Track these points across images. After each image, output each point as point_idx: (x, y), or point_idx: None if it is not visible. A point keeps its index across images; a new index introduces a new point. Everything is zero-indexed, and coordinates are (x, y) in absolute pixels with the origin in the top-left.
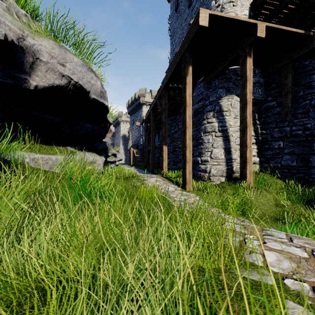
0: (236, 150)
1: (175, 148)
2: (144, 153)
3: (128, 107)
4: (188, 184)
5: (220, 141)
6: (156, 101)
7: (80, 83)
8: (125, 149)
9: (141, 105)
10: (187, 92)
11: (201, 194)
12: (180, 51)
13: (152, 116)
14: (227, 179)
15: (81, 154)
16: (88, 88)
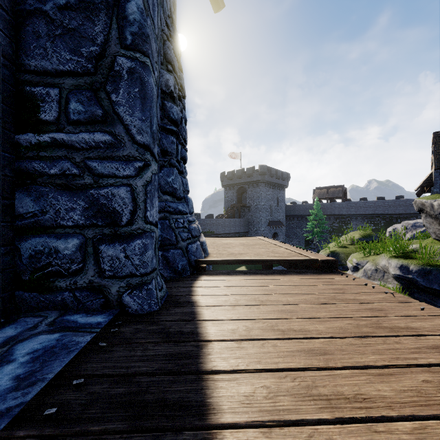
0: None
1: None
2: None
3: None
4: None
5: None
6: None
7: None
8: None
9: None
10: None
11: None
12: None
13: None
14: None
15: None
16: None
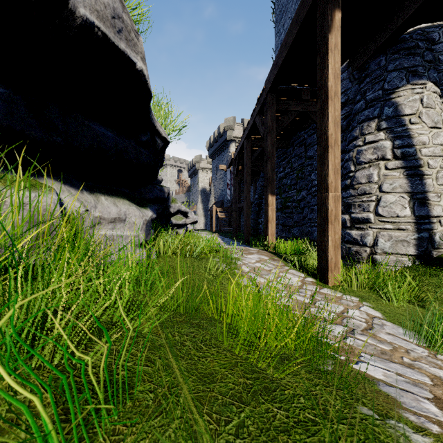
0: (440, 198)
1: (286, 202)
2: (233, 213)
3: (209, 148)
4: (333, 271)
5: (400, 177)
6: (254, 121)
7: None
8: (205, 209)
9: (227, 142)
10: (331, 67)
11: (369, 298)
12: None
13: (246, 150)
14: (419, 261)
15: (87, 199)
16: None
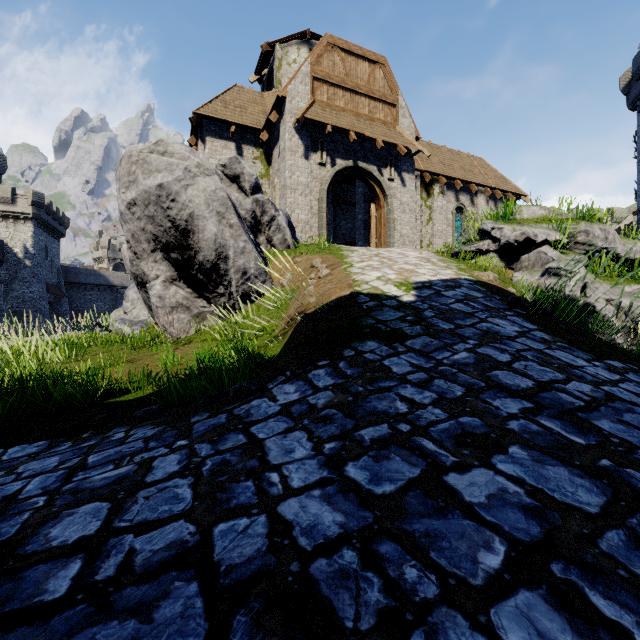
0: None
1: None
2: None
3: None
4: None
5: None
6: None
7: None
8: None
9: None
10: None
11: None
12: None
13: None
14: None
15: None
16: None
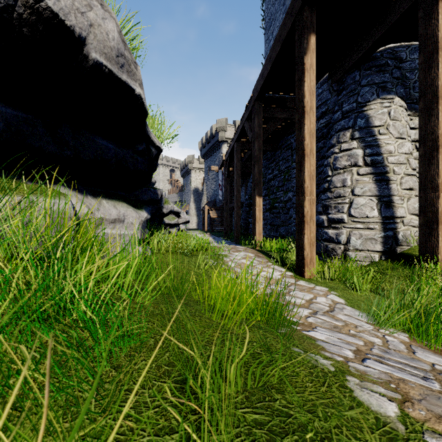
0: (403, 200)
1: (274, 203)
2: (225, 213)
3: (201, 148)
4: (309, 265)
5: (369, 182)
6: (243, 126)
7: (50, 7)
8: (198, 208)
9: (219, 143)
10: (307, 85)
11: (337, 288)
12: (290, 13)
13: (236, 153)
14: (385, 256)
15: (91, 202)
16: (78, 29)
